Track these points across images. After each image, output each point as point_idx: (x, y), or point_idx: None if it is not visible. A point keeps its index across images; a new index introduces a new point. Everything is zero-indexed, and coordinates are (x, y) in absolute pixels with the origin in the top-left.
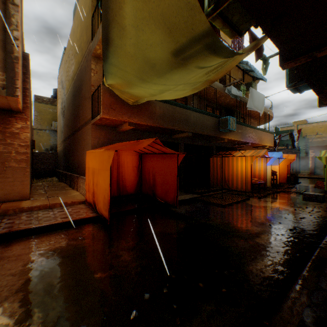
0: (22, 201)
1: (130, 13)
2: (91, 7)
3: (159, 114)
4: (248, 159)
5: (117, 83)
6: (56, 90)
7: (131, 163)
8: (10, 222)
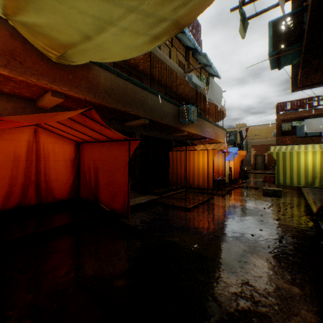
0: None
1: None
2: None
3: (105, 88)
4: (210, 153)
5: None
6: None
7: (61, 155)
8: None
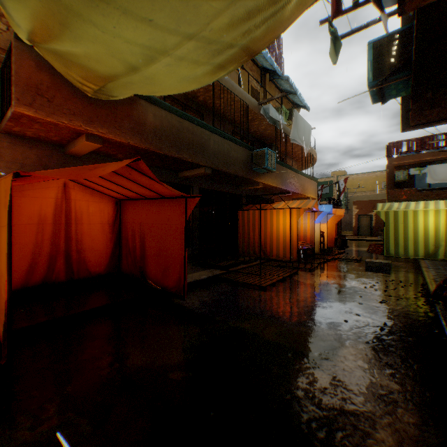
0: None
1: None
2: None
3: (153, 128)
4: (293, 213)
5: (34, 13)
6: None
7: (97, 216)
8: None
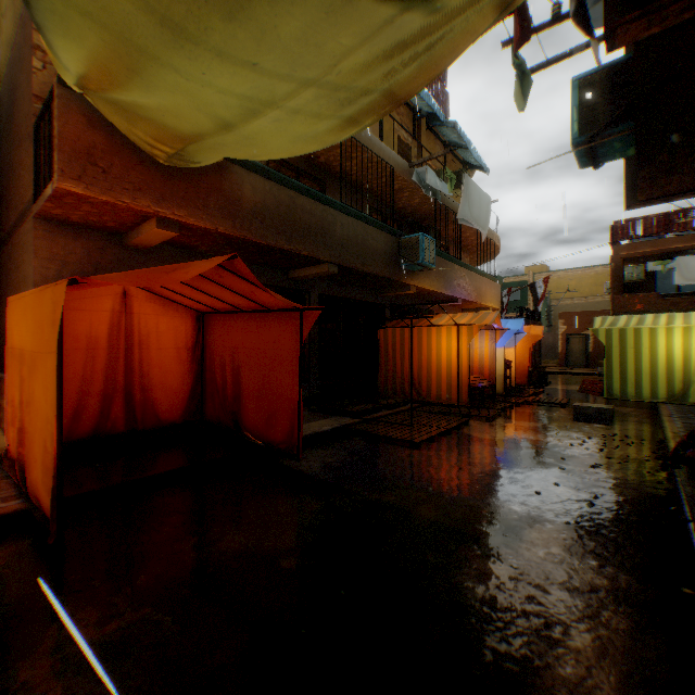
0: None
1: None
2: None
3: (252, 207)
4: (462, 333)
5: (92, 54)
6: None
7: (170, 337)
8: None
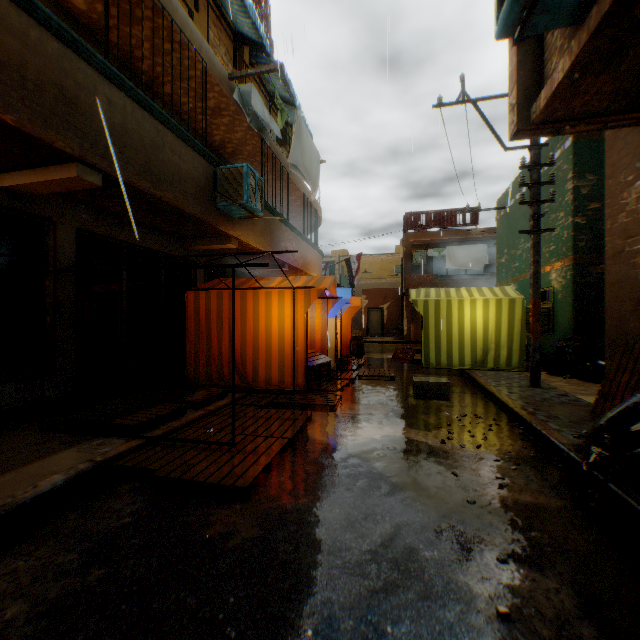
0: None
1: None
2: None
3: None
4: (298, 298)
5: None
6: None
7: None
8: None
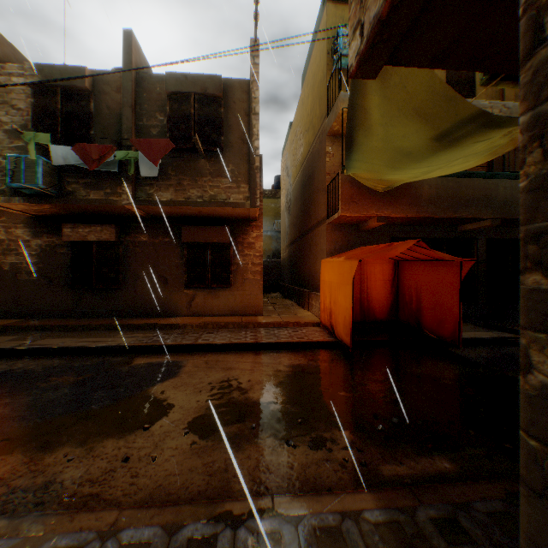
0: (256, 316)
1: (376, 114)
2: (326, 72)
3: (428, 197)
4: None
5: (361, 173)
6: (278, 177)
7: (380, 275)
8: (253, 334)
